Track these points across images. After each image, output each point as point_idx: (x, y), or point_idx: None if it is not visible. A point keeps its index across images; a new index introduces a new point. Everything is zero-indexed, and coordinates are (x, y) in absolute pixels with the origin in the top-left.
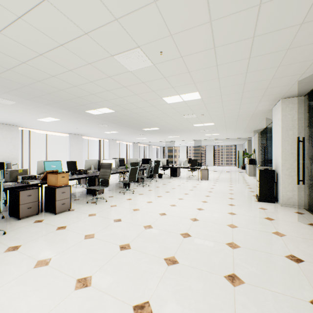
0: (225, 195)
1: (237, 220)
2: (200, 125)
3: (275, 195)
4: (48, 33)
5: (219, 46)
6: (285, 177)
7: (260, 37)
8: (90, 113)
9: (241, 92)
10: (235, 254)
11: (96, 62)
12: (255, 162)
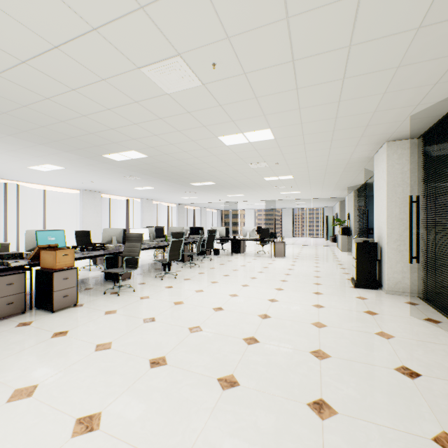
0: (309, 280)
1: (326, 316)
2: (273, 179)
3: (378, 278)
4: (32, 27)
5: (300, 58)
6: (392, 253)
7: (360, 46)
8: (110, 158)
9: (332, 130)
10: (323, 368)
11: (114, 78)
12: (349, 231)
